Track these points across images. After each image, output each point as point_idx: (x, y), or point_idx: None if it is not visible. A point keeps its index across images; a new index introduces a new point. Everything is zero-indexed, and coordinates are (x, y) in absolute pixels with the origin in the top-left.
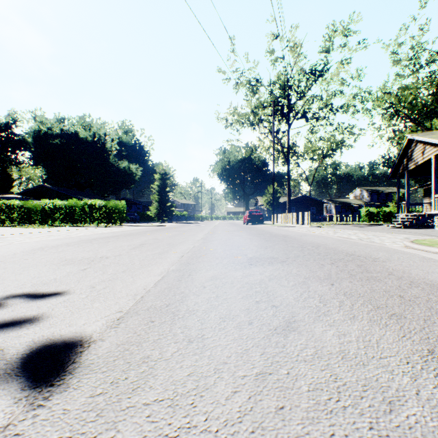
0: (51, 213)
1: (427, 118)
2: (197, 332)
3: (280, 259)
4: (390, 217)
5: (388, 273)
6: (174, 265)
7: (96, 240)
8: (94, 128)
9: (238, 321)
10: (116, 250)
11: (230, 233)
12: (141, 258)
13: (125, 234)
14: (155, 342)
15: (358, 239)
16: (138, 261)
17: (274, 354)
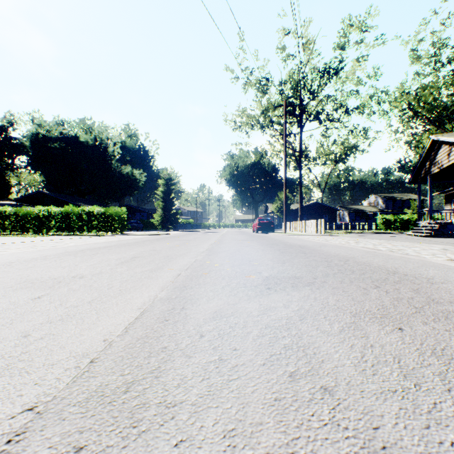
0: (46, 221)
1: (447, 119)
2: None
3: (306, 280)
4: (408, 225)
5: None
6: (164, 290)
7: (82, 252)
8: (96, 131)
9: (264, 451)
10: (99, 266)
11: (239, 242)
12: (125, 278)
13: (121, 244)
14: None
15: (389, 250)
16: (119, 283)
17: None
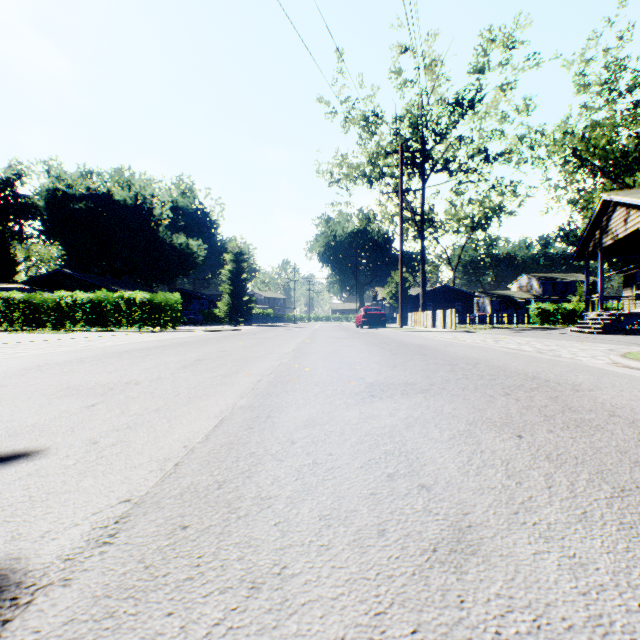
0: (70, 312)
1: (628, 170)
2: (272, 558)
3: (420, 386)
4: (573, 318)
5: (608, 413)
6: (244, 398)
7: (128, 353)
8: (136, 186)
9: (357, 528)
10: (155, 371)
11: (336, 341)
12: (192, 384)
13: (177, 343)
14: (178, 590)
15: (536, 351)
16: (186, 390)
17: (444, 632)
